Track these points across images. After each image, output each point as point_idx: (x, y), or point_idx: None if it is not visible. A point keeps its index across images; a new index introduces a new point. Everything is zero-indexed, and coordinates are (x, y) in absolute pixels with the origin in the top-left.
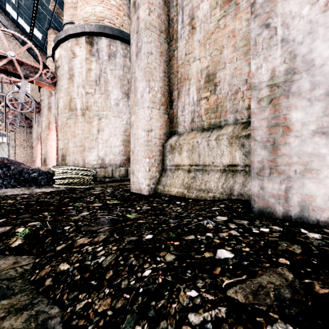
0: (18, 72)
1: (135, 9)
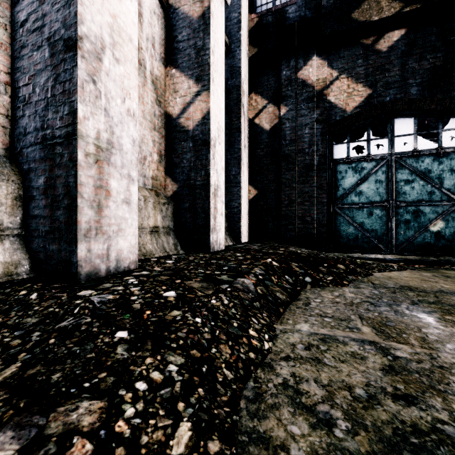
0: None
1: None
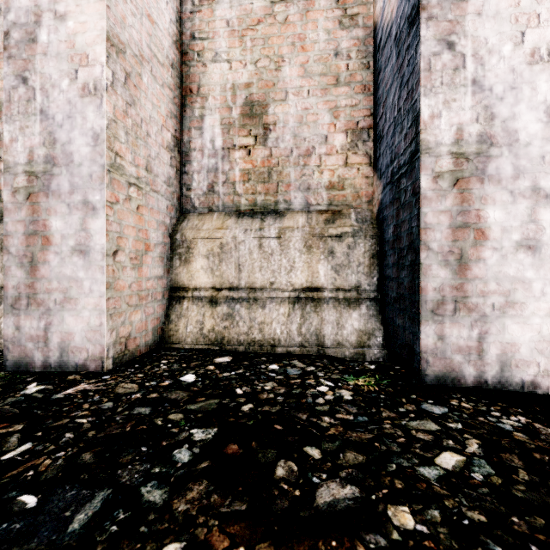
0: None
1: None
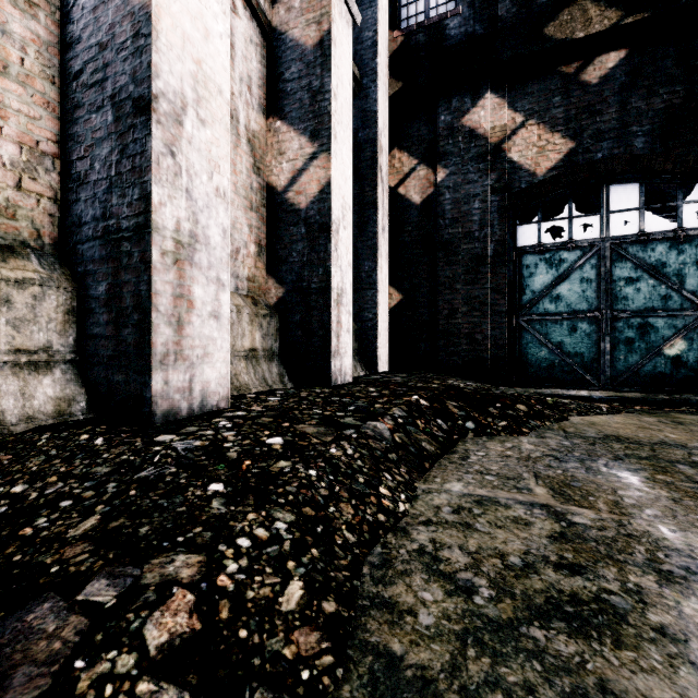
0: None
1: None
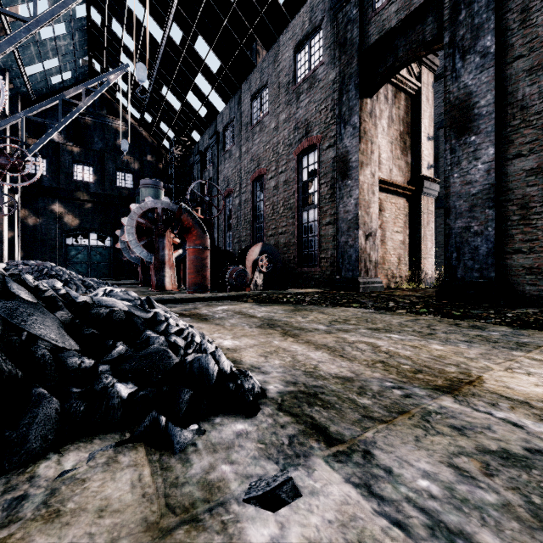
0: (3, 170)
1: None
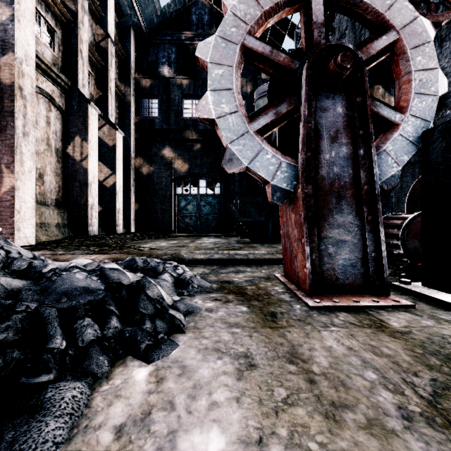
0: None
1: (23, 96)
